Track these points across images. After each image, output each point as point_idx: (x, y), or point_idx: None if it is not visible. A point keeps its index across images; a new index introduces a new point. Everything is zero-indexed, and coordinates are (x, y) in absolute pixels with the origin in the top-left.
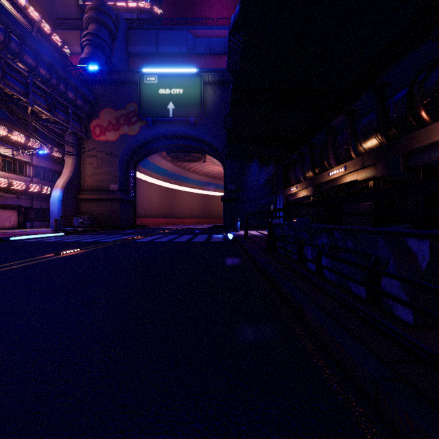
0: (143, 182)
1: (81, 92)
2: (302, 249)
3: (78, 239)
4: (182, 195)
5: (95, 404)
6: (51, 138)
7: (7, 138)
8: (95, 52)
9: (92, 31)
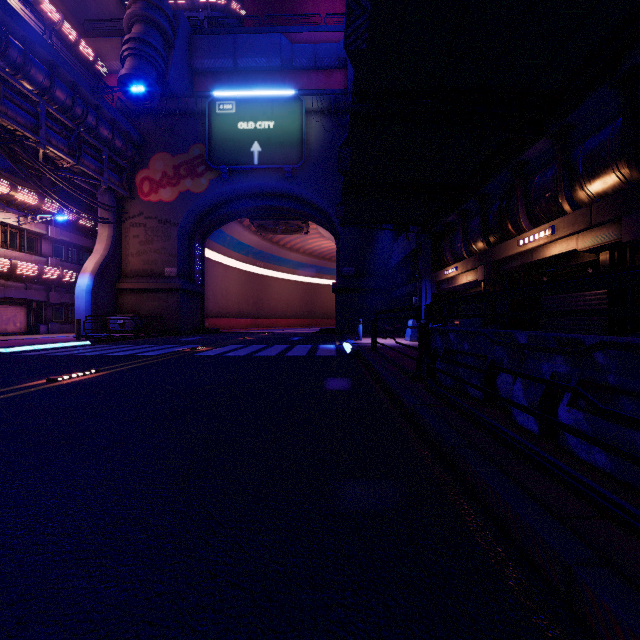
0: (216, 265)
1: (121, 129)
2: (492, 378)
3: (106, 352)
4: (273, 283)
5: None
6: (78, 199)
7: (9, 198)
8: (140, 66)
9: (137, 34)
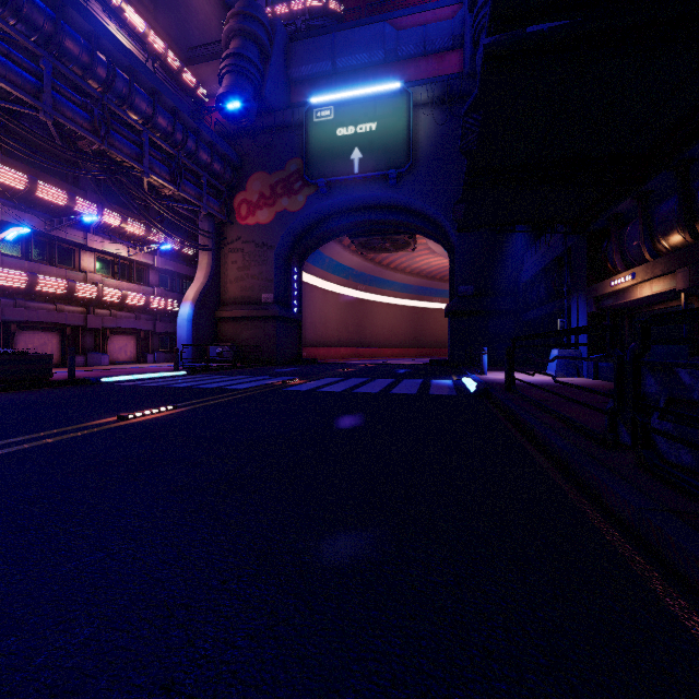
0: (314, 290)
1: (219, 152)
2: None
3: (197, 383)
4: (376, 309)
5: None
6: (181, 228)
7: (121, 231)
8: (237, 83)
9: (234, 50)
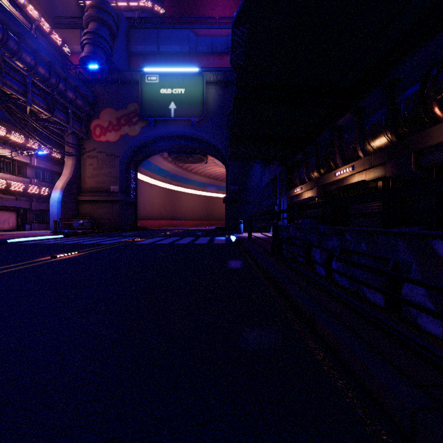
0: (144, 184)
1: (81, 92)
2: (310, 252)
3: (77, 242)
4: (183, 196)
5: (79, 437)
6: (50, 139)
7: (5, 139)
8: (95, 51)
9: (93, 29)
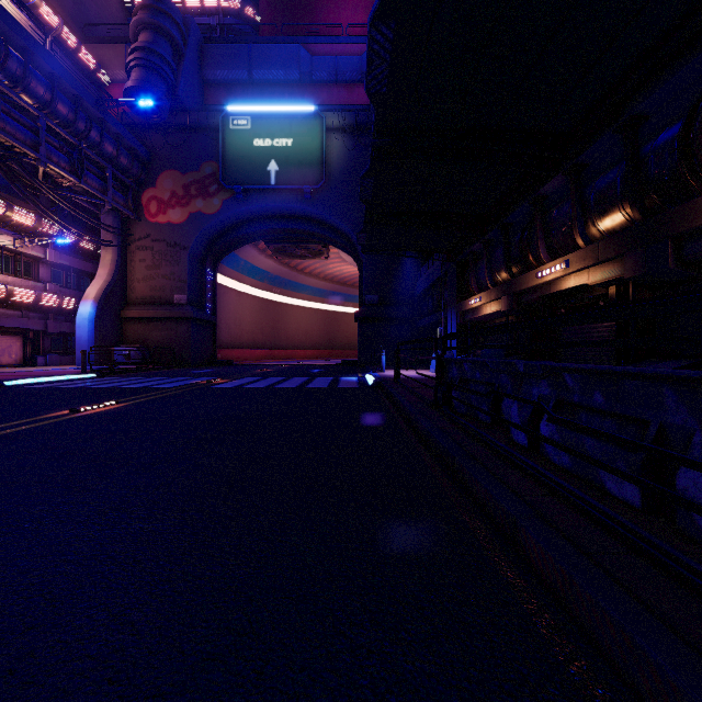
0: (229, 291)
1: (126, 144)
2: (499, 404)
3: (118, 384)
4: (291, 311)
5: None
6: (78, 220)
7: (4, 219)
8: (148, 78)
9: (145, 43)
